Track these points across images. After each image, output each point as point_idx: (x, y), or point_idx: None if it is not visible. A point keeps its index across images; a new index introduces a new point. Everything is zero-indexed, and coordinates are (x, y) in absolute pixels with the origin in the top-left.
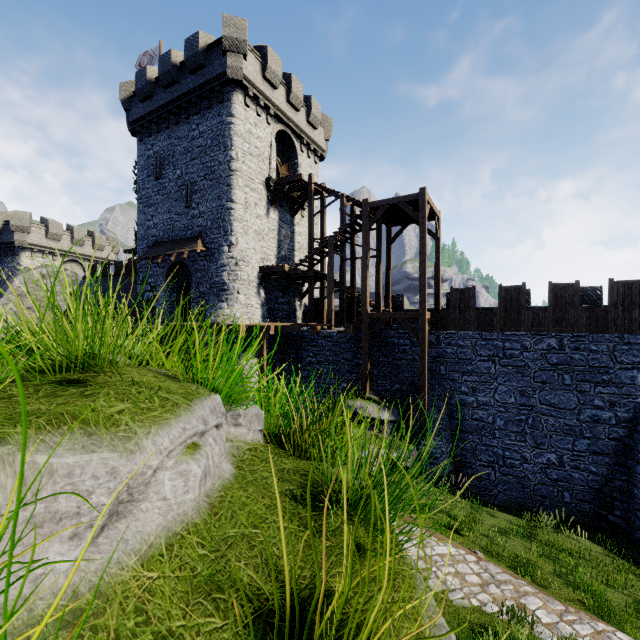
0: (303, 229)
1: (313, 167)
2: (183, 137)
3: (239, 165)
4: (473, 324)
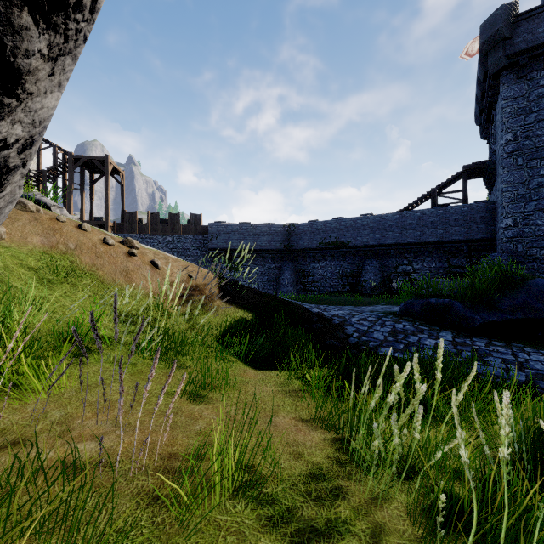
0: None
1: None
2: None
3: None
4: (136, 230)
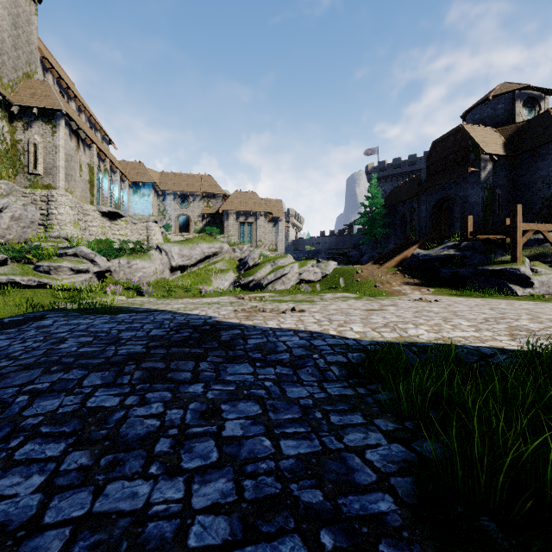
0: None
1: None
2: None
3: None
4: None
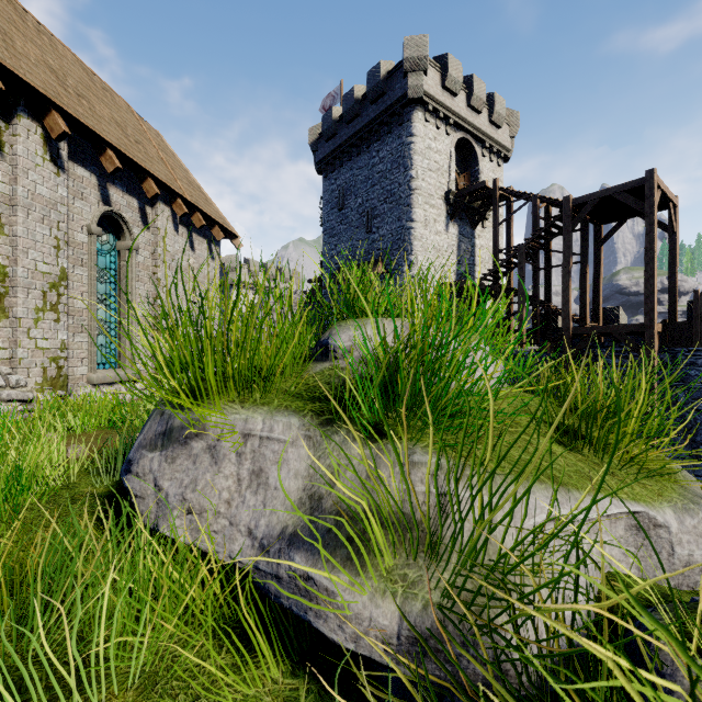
0: (484, 241)
1: (496, 171)
2: (364, 166)
3: (419, 183)
4: None
